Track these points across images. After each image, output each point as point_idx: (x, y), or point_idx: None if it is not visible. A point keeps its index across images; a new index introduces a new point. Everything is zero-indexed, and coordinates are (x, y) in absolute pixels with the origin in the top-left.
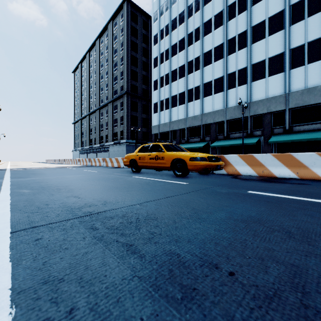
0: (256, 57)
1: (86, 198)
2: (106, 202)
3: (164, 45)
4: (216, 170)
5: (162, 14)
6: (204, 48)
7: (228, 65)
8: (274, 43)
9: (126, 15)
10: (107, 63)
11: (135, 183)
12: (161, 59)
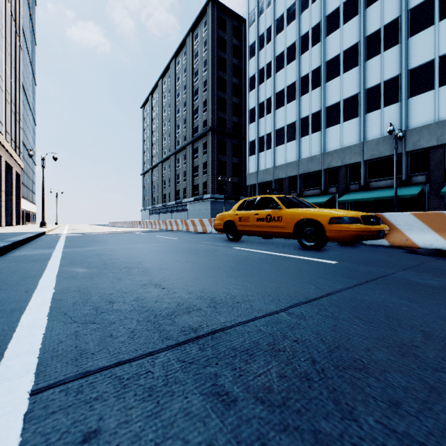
0: (416, 58)
1: (176, 290)
2: (214, 301)
3: (265, 57)
4: (377, 239)
5: (261, 13)
6: (327, 54)
7: (367, 76)
8: None
9: (210, 21)
10: (185, 91)
11: (244, 259)
12: (260, 77)
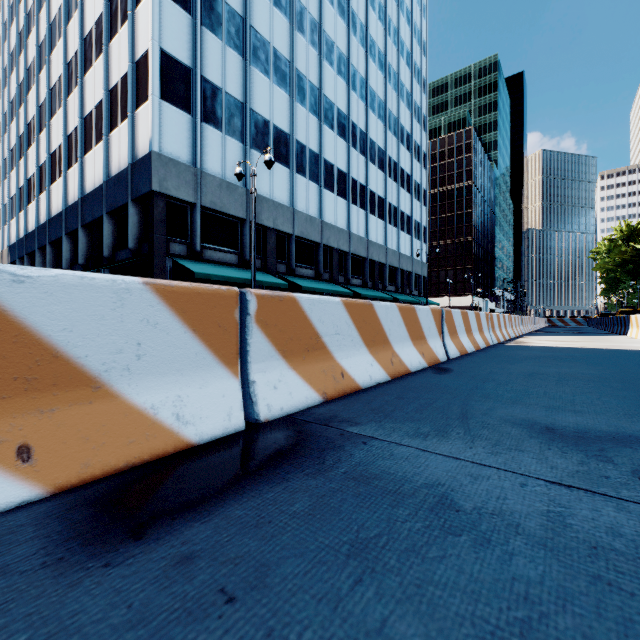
0: (371, 183)
1: None
2: None
3: None
4: None
5: None
6: (325, 86)
7: (351, 163)
8: (380, 181)
9: None
10: None
11: None
12: None
